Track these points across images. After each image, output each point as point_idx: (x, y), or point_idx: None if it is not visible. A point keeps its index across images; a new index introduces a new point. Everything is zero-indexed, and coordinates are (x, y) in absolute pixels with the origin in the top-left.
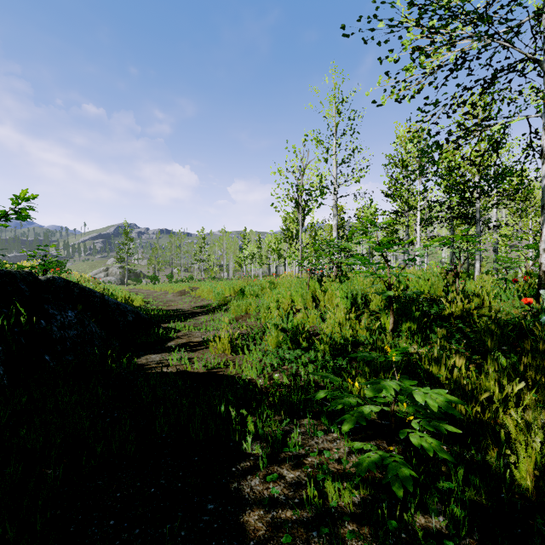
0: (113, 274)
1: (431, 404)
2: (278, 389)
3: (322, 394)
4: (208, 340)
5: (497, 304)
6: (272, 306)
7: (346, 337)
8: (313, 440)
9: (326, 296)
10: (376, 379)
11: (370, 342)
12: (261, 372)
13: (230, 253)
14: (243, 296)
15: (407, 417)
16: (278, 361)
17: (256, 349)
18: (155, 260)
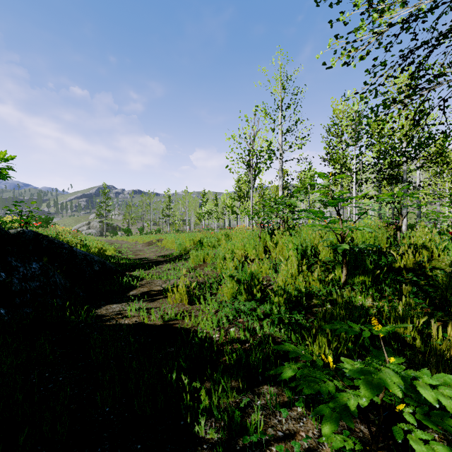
0: (94, 227)
1: (449, 408)
2: (234, 346)
3: (289, 372)
4: (167, 289)
5: (446, 257)
6: (228, 257)
7: (299, 289)
8: (276, 418)
9: (277, 248)
10: (365, 364)
11: (322, 294)
12: (216, 325)
13: (191, 209)
14: (201, 247)
15: (394, 403)
16: (233, 313)
17: (212, 300)
18: (129, 215)
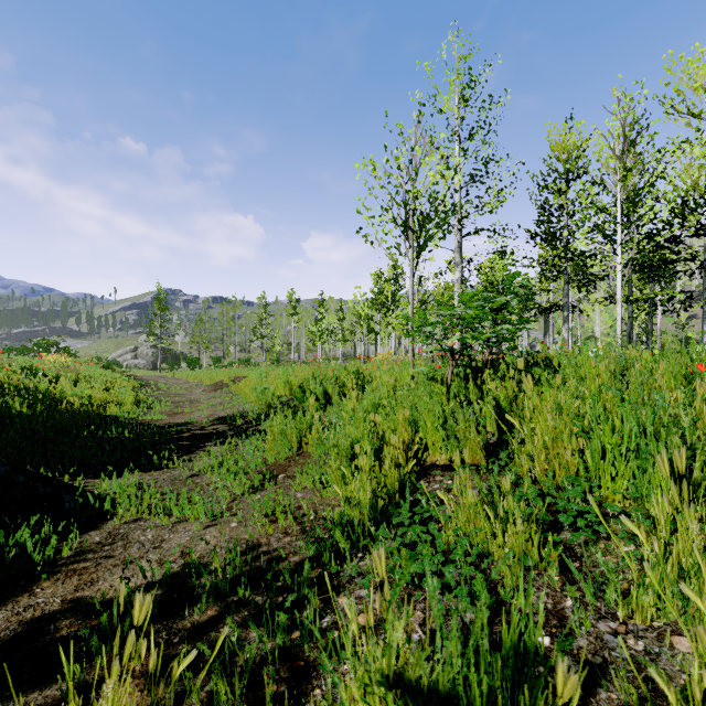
0: (144, 356)
1: None
2: None
3: None
4: (108, 630)
5: None
6: (363, 463)
7: None
8: None
9: (536, 437)
10: None
11: None
12: None
13: (301, 327)
14: (304, 400)
15: None
16: None
17: None
18: (199, 336)
